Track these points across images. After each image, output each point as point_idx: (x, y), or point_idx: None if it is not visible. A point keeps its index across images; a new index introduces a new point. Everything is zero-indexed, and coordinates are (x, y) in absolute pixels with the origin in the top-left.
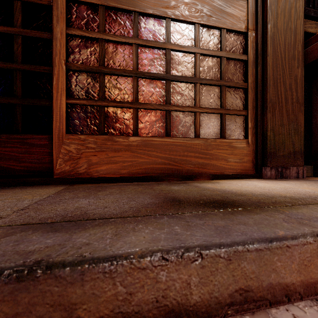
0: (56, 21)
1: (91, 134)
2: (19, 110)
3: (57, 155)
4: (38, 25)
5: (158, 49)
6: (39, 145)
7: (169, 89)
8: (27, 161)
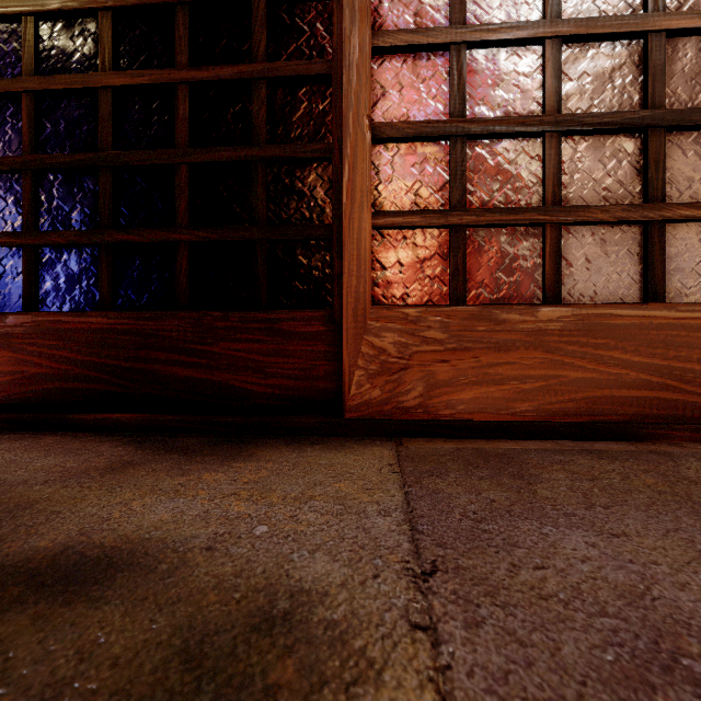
0: (350, 21)
1: (434, 305)
2: (261, 253)
3: (352, 361)
4: (298, 48)
5: (619, 40)
6: (303, 335)
7: (661, 156)
8: (279, 373)
